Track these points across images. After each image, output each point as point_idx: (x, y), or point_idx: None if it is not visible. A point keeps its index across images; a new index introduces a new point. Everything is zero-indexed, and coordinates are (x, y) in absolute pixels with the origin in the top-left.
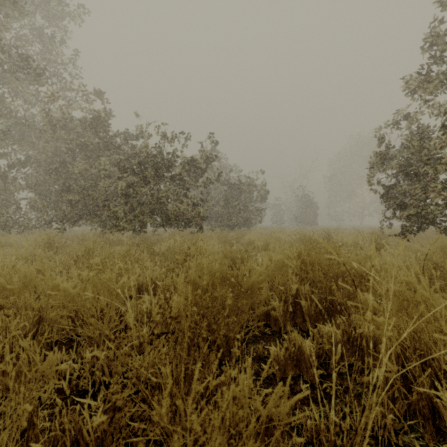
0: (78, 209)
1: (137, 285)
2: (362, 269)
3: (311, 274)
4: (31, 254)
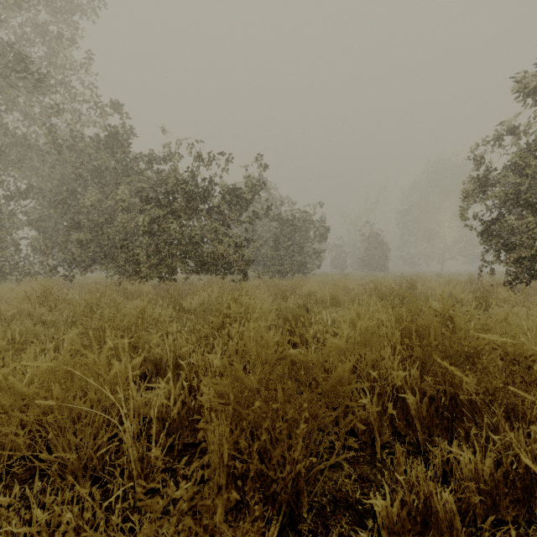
0: (90, 251)
1: (154, 360)
2: (516, 350)
3: (418, 351)
4: (17, 311)
